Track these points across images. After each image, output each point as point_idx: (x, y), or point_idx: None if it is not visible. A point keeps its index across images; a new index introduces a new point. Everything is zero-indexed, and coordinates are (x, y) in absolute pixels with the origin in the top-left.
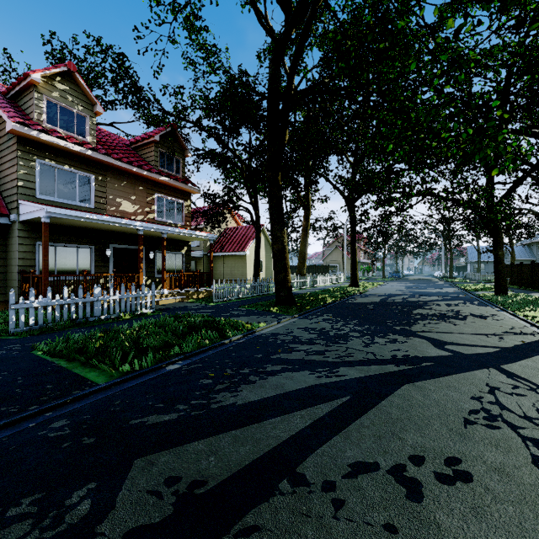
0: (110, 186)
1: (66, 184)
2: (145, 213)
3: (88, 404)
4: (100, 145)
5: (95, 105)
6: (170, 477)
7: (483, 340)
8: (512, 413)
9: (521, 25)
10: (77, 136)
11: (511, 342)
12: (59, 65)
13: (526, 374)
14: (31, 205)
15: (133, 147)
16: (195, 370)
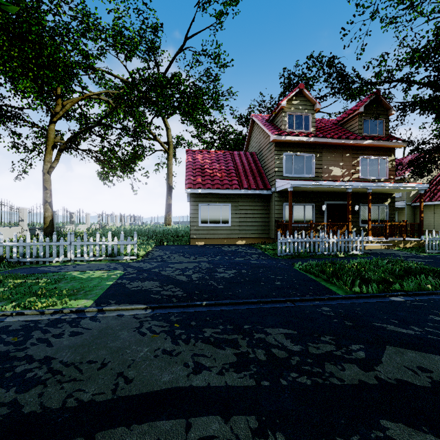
0: (324, 159)
1: (298, 164)
2: (350, 174)
3: (337, 304)
4: (317, 131)
5: (315, 105)
6: (421, 367)
7: None
8: None
9: None
10: (304, 131)
11: None
12: (294, 89)
13: None
14: (282, 181)
15: (339, 124)
16: (421, 306)
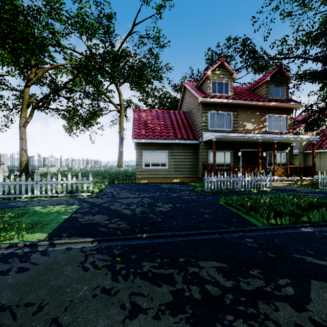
0: (240, 116)
1: (220, 120)
2: (259, 128)
3: (258, 235)
4: (234, 95)
5: (233, 74)
6: None
7: None
8: None
9: None
10: (224, 94)
11: None
12: (217, 62)
13: None
14: (208, 133)
15: (251, 90)
16: None
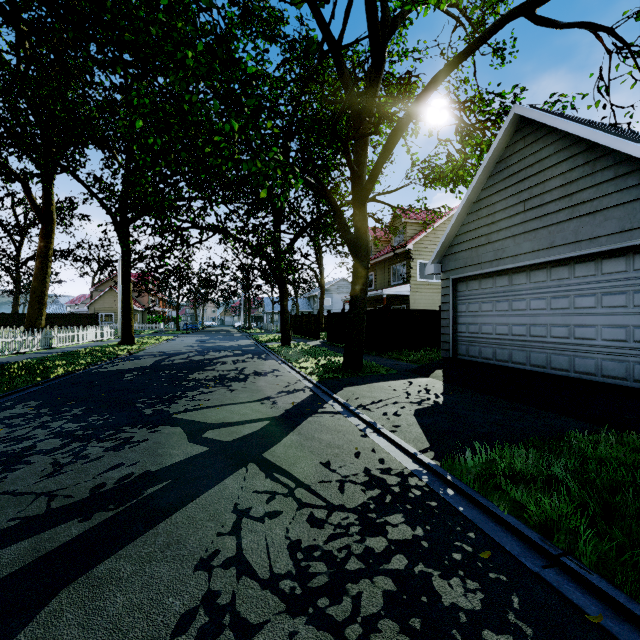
0: None
1: None
2: None
3: None
4: None
5: None
6: None
7: (256, 410)
8: (253, 582)
9: None
10: None
11: (283, 406)
12: None
13: (289, 460)
14: None
15: None
16: None
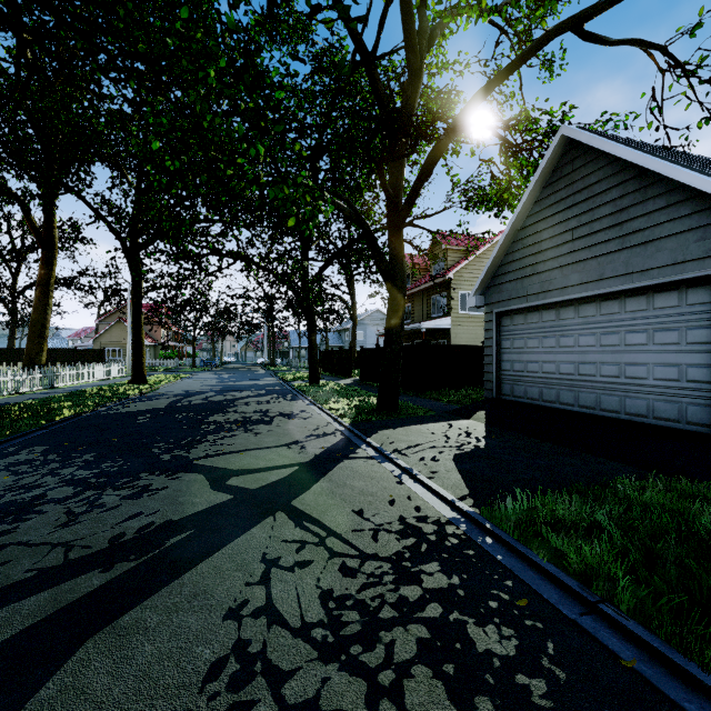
0: None
1: None
2: None
3: None
4: None
5: None
6: None
7: (283, 456)
8: (284, 630)
9: (316, 12)
10: None
11: (312, 451)
12: None
13: (319, 508)
14: None
15: None
16: None
